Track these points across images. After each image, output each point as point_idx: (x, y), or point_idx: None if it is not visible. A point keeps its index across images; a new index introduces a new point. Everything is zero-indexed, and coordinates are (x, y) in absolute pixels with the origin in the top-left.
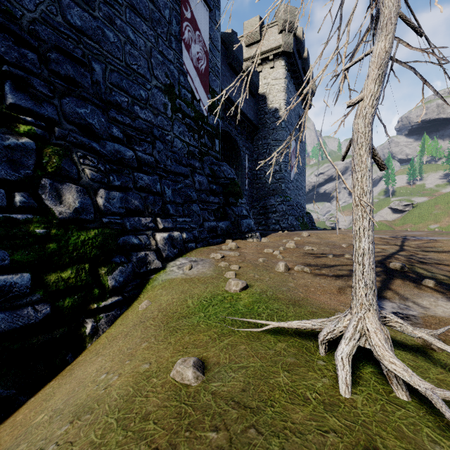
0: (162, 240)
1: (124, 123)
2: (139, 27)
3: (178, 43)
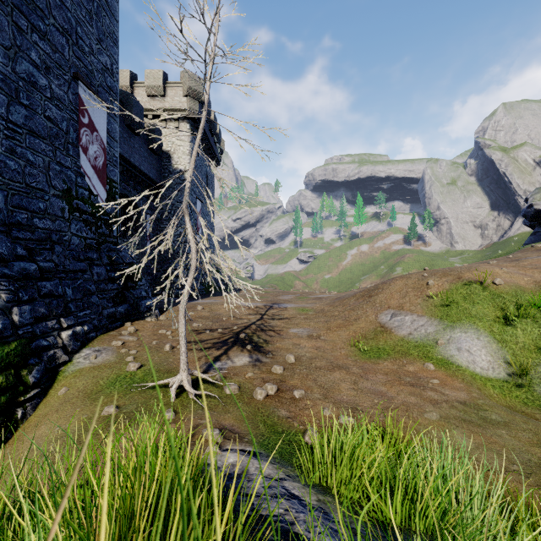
0: (67, 338)
1: (25, 238)
2: (38, 147)
3: (75, 148)
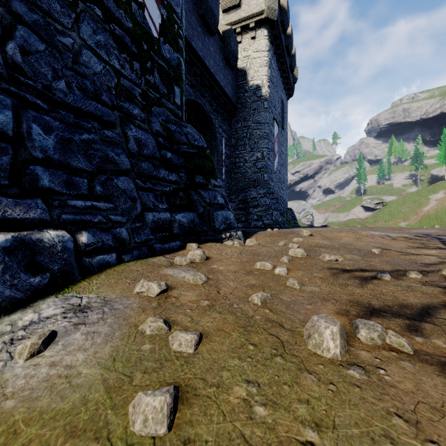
0: None
1: None
2: None
3: None
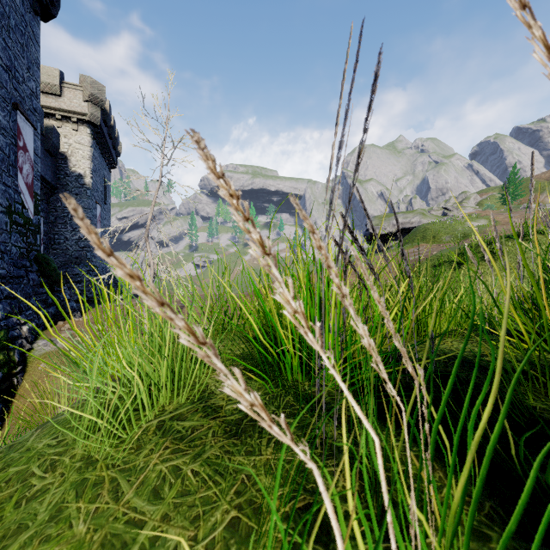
0: (27, 331)
1: None
2: None
3: (14, 169)
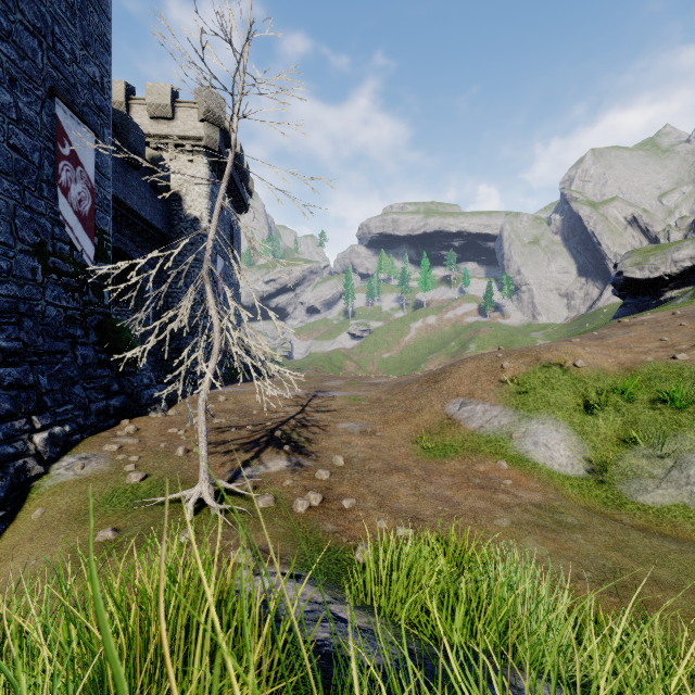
0: (42, 442)
1: None
2: None
3: (51, 188)
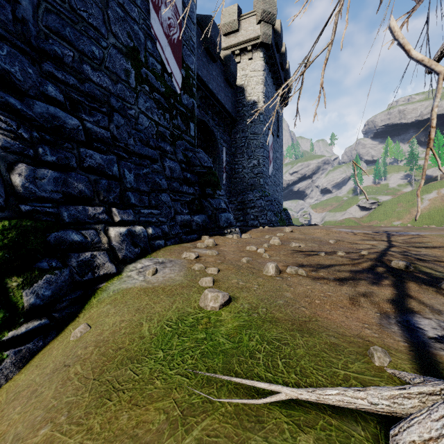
0: (117, 237)
1: (66, 83)
2: None
3: (144, 0)
